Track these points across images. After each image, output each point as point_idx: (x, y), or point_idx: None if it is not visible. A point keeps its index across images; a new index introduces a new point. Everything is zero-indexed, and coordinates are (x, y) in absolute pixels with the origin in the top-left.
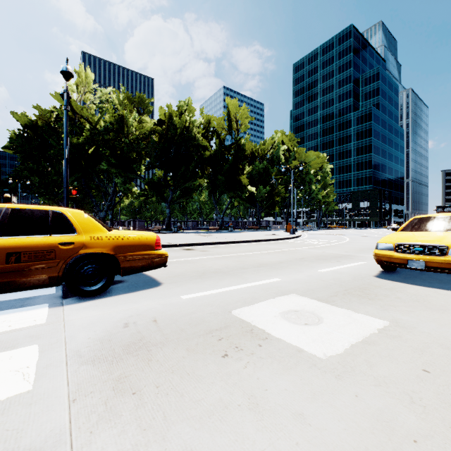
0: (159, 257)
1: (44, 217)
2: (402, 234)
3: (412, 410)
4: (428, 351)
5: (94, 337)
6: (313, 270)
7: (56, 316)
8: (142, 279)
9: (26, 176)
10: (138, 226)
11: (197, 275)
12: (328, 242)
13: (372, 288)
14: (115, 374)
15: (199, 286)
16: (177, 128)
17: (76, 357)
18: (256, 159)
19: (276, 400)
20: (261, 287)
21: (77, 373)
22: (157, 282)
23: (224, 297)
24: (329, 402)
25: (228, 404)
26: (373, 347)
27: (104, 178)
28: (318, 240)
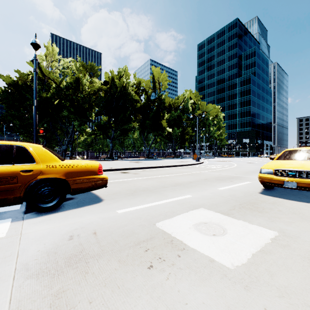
0: (101, 180)
1: (9, 150)
2: (278, 162)
3: None
4: None
5: (42, 249)
6: (214, 189)
7: (15, 229)
8: (89, 196)
9: (10, 120)
10: (90, 155)
11: (130, 192)
12: (223, 167)
13: (259, 203)
14: (55, 289)
15: (131, 202)
16: (118, 87)
17: (23, 271)
18: (172, 109)
19: None
20: (177, 202)
21: (21, 288)
22: (100, 199)
23: (150, 211)
24: None
25: None
26: (269, 256)
27: (66, 122)
28: (215, 165)
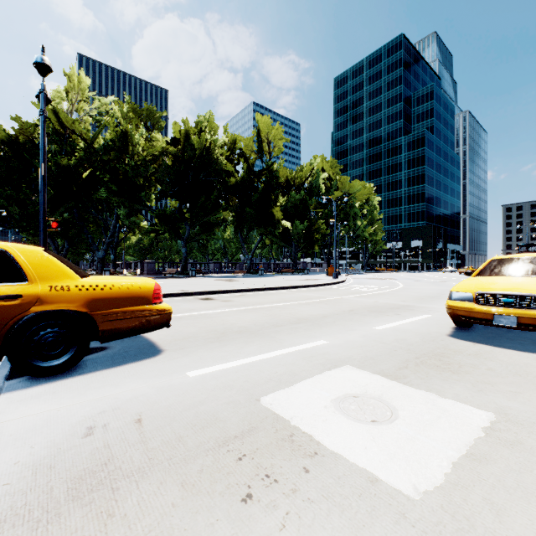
0: (158, 314)
1: None
2: (480, 280)
3: None
4: None
5: (25, 460)
6: (368, 328)
7: None
8: (136, 344)
9: (2, 206)
10: (147, 269)
11: (214, 336)
12: (379, 289)
13: (451, 354)
14: None
15: (216, 354)
16: (196, 149)
17: None
18: (291, 189)
19: None
20: (301, 354)
21: None
22: (156, 349)
23: (250, 373)
24: None
25: None
26: (487, 466)
27: (103, 209)
28: (366, 286)
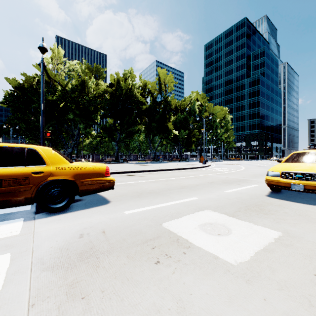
0: (108, 182)
1: (20, 152)
2: (285, 165)
3: (312, 313)
4: (315, 258)
5: (55, 246)
6: (221, 191)
7: (28, 228)
8: (96, 198)
9: (16, 123)
10: (95, 158)
11: (136, 195)
12: (230, 170)
13: (265, 205)
14: (69, 280)
15: (138, 203)
16: (123, 89)
17: (39, 264)
18: (178, 111)
19: (199, 304)
20: (183, 204)
21: (39, 278)
22: (107, 201)
23: (156, 212)
24: (243, 306)
25: (160, 308)
26: (272, 254)
27: (71, 124)
28: (222, 168)
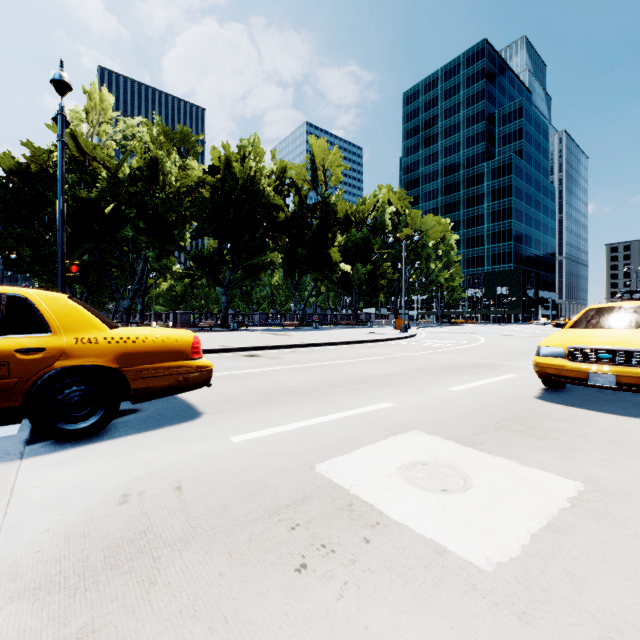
0: (198, 371)
1: None
2: (574, 332)
3: None
4: None
5: (56, 527)
6: (441, 389)
7: (0, 480)
8: (172, 406)
9: (11, 247)
10: (180, 321)
11: (262, 398)
12: (456, 344)
13: (538, 418)
14: (73, 625)
15: (264, 418)
16: (238, 179)
17: (5, 580)
18: (351, 225)
19: None
20: (363, 418)
21: None
22: (195, 412)
23: (303, 438)
24: None
25: None
26: (570, 538)
27: (129, 250)
28: (441, 341)
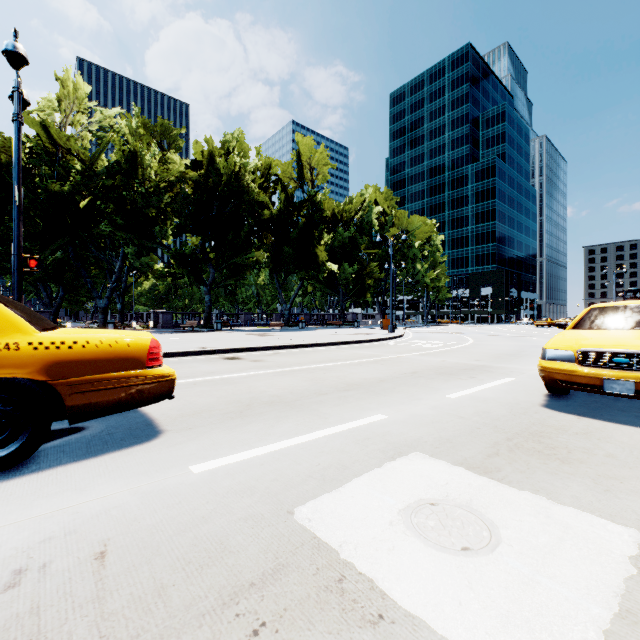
0: (155, 382)
1: None
2: (581, 334)
3: None
4: None
5: None
6: (438, 396)
7: None
8: (128, 422)
9: None
10: (162, 321)
11: (236, 409)
12: (446, 345)
13: (553, 433)
14: None
15: (235, 437)
16: (222, 174)
17: None
18: (338, 224)
19: None
20: (353, 435)
21: None
22: (154, 430)
23: (281, 466)
24: None
25: None
26: None
27: (106, 247)
28: (429, 342)
